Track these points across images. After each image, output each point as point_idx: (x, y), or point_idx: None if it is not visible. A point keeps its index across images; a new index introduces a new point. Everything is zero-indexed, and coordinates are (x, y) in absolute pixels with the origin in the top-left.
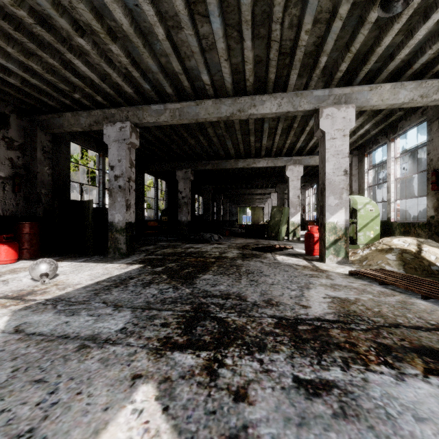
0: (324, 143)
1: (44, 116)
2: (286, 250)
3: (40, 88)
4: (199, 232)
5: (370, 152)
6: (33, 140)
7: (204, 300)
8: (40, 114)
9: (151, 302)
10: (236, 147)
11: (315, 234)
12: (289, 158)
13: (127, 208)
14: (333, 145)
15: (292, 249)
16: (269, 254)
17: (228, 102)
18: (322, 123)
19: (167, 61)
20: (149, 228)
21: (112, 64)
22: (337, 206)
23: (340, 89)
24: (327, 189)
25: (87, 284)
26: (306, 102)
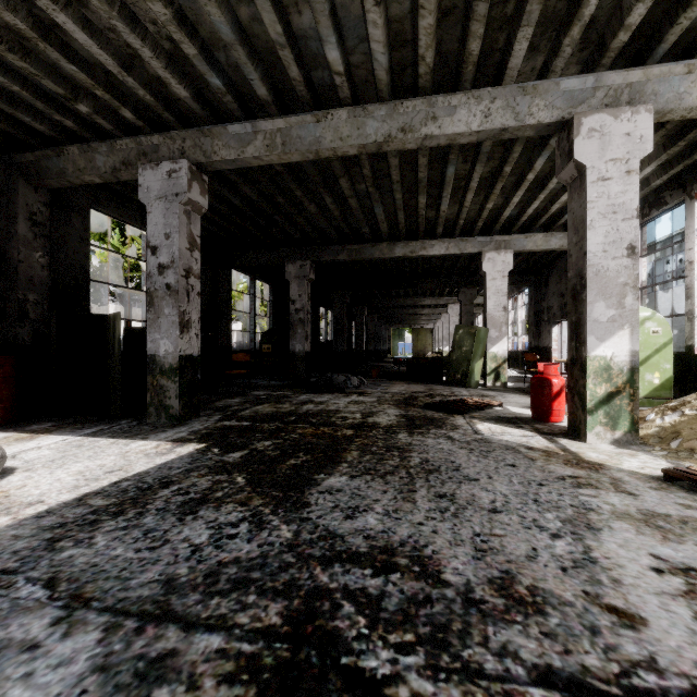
0: (584, 189)
1: (31, 154)
2: (489, 408)
3: (11, 93)
4: (327, 370)
5: (643, 224)
6: (12, 202)
7: (323, 574)
8: (23, 151)
9: (176, 585)
10: (391, 218)
11: (553, 379)
12: (488, 239)
13: (182, 329)
14: (604, 192)
15: (501, 406)
16: (459, 417)
17: (381, 112)
18: (578, 147)
19: (251, 16)
20: (239, 363)
21: (138, 27)
22: (613, 323)
23: (620, 73)
24: (590, 287)
25: (55, 503)
26: (545, 106)
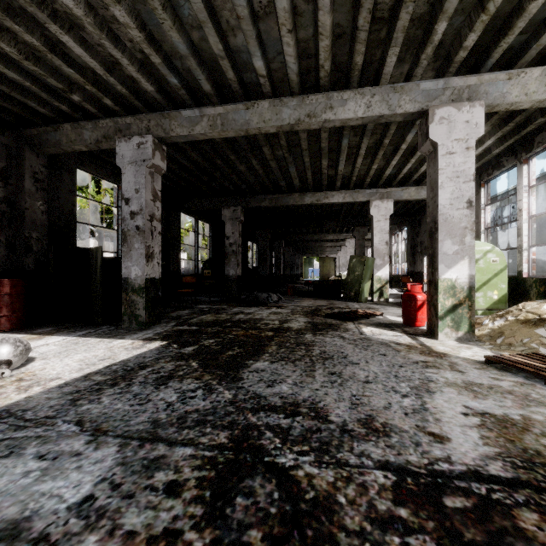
0: (437, 160)
1: (35, 129)
2: (373, 317)
3: (23, 87)
4: (253, 290)
5: (488, 181)
6: (20, 164)
7: (253, 417)
8: (29, 127)
9: (160, 423)
10: (302, 175)
11: (418, 295)
12: (374, 191)
13: (148, 259)
14: (451, 162)
15: (382, 316)
16: (350, 323)
17: (293, 103)
18: (433, 130)
19: (201, 37)
20: (186, 284)
21: (119, 44)
22: (457, 255)
23: (462, 78)
24: (441, 229)
25: (69, 379)
26: (409, 100)
